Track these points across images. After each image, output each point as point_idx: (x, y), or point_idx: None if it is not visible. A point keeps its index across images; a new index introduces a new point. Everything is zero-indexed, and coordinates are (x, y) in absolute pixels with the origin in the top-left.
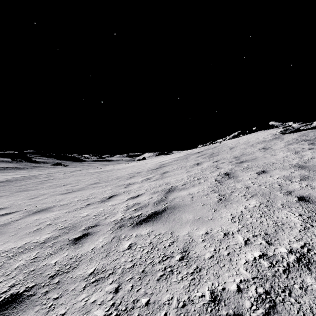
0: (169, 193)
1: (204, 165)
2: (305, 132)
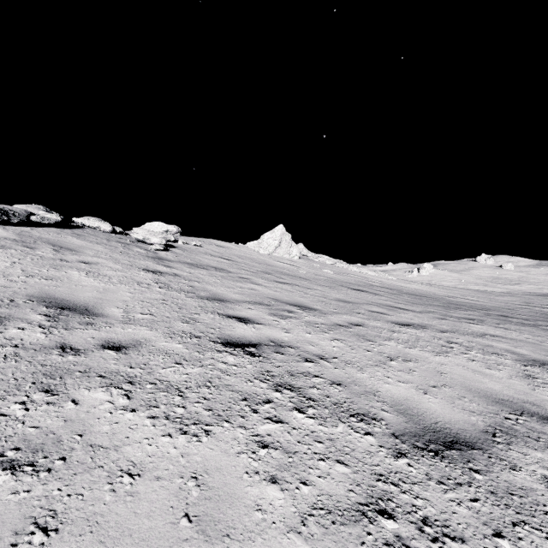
0: (547, 361)
1: (288, 335)
2: (62, 232)
